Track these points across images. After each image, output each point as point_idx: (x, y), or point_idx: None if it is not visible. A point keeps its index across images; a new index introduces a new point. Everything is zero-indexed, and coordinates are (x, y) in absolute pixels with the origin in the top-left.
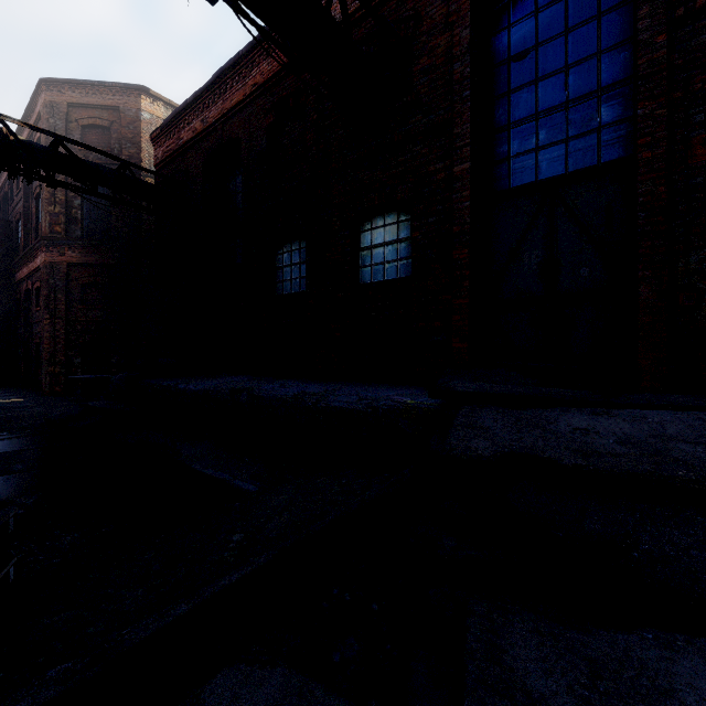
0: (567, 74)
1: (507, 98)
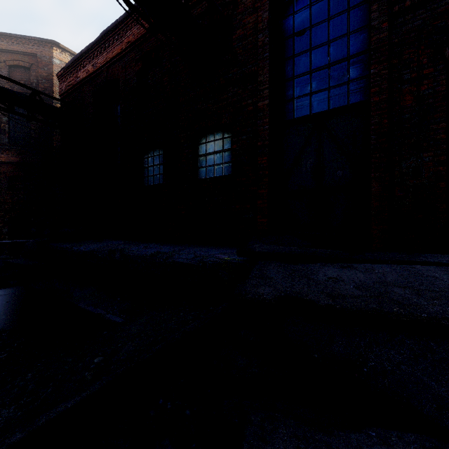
0: (329, 46)
1: (293, 60)
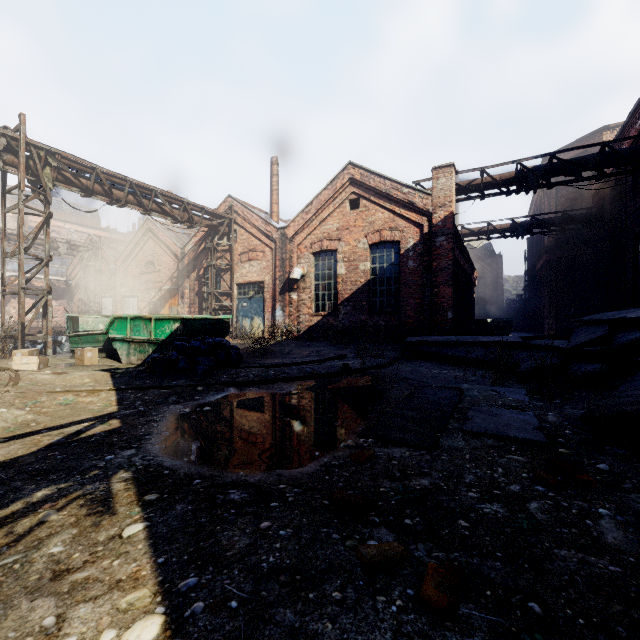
0: None
1: None
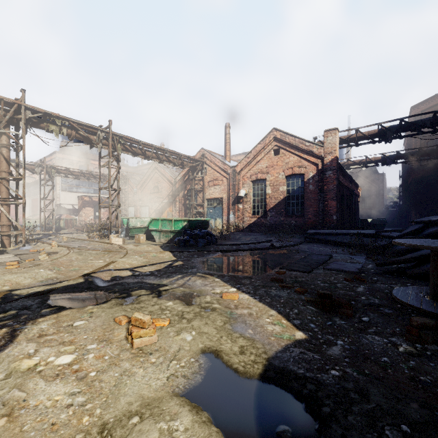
0: None
1: None
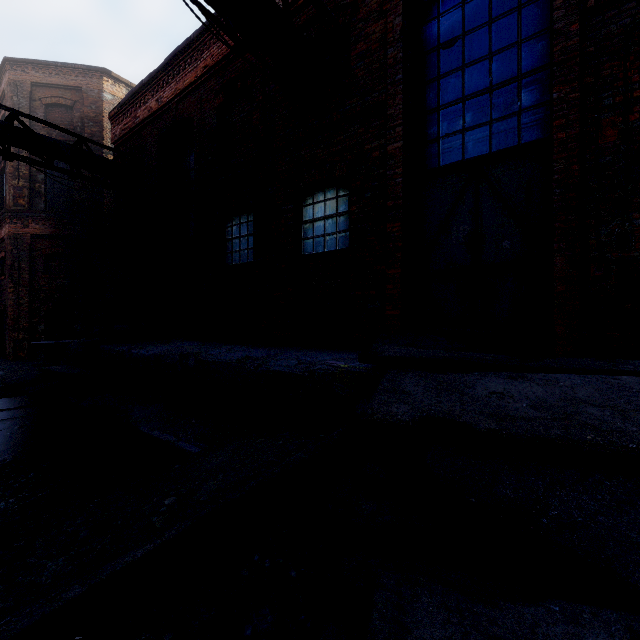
0: (491, 61)
1: (437, 83)
